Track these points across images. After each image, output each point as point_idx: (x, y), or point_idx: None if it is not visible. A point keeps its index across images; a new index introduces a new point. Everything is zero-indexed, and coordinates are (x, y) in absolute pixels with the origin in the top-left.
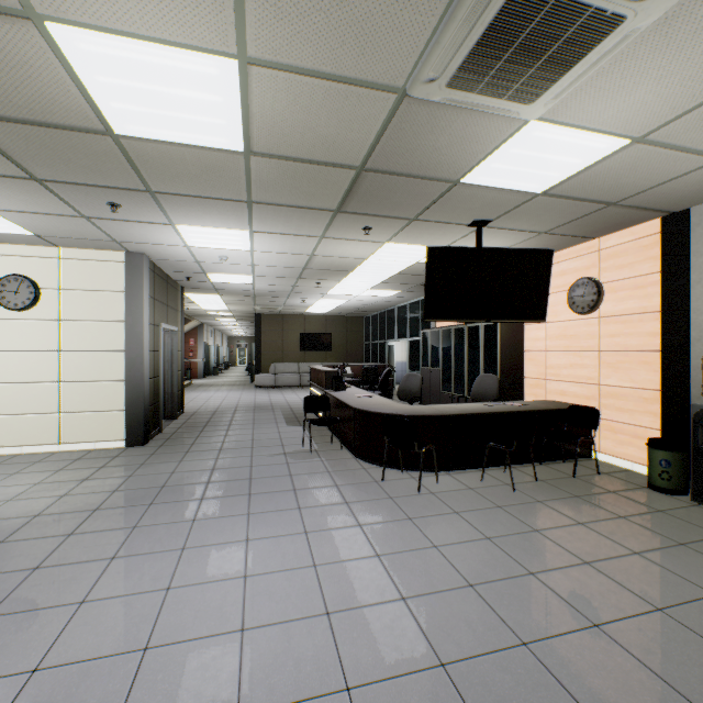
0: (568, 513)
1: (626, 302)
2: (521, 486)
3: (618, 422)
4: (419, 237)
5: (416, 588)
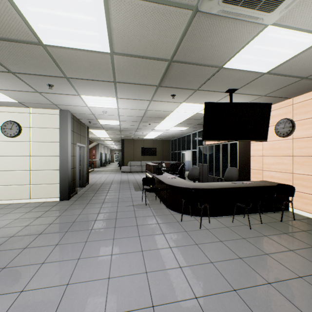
0: (282, 243)
1: (308, 130)
2: (253, 226)
3: (304, 193)
4: (199, 99)
5: (203, 290)
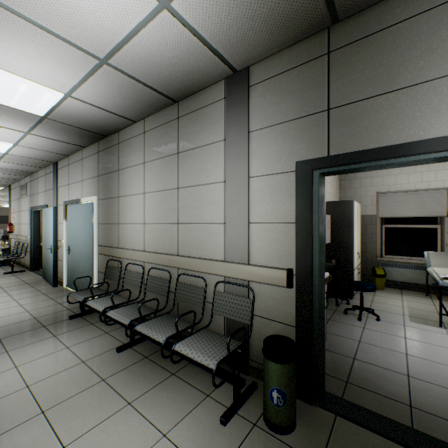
0: None
1: None
2: None
3: None
4: None
5: None
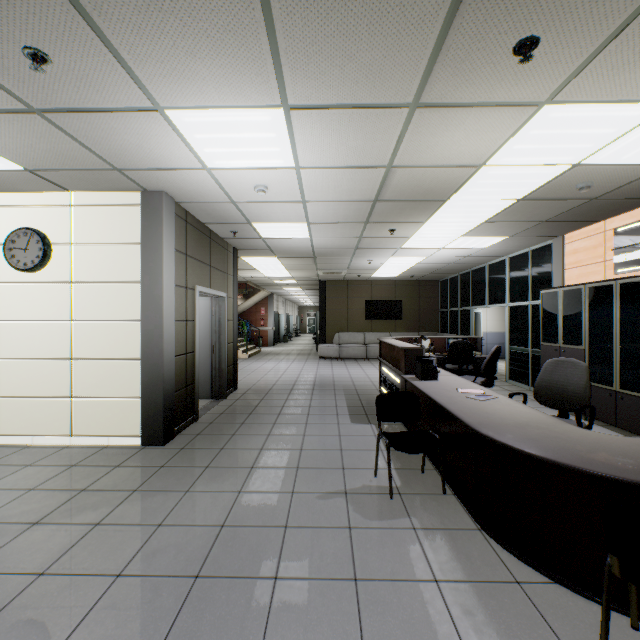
0: None
1: None
2: None
3: None
4: (639, 66)
5: None
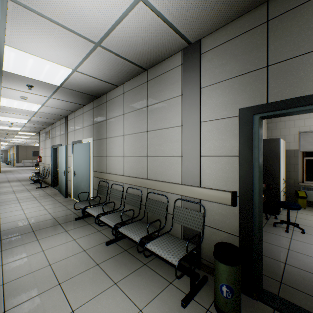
0: None
1: None
2: None
3: None
4: None
5: None
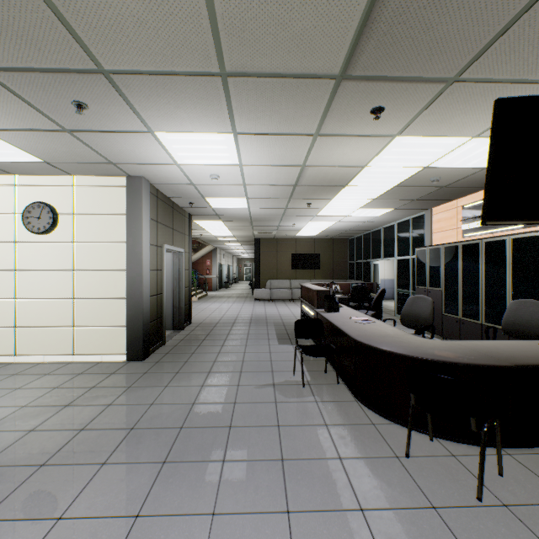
0: None
1: None
2: None
3: None
4: (445, 121)
5: None
